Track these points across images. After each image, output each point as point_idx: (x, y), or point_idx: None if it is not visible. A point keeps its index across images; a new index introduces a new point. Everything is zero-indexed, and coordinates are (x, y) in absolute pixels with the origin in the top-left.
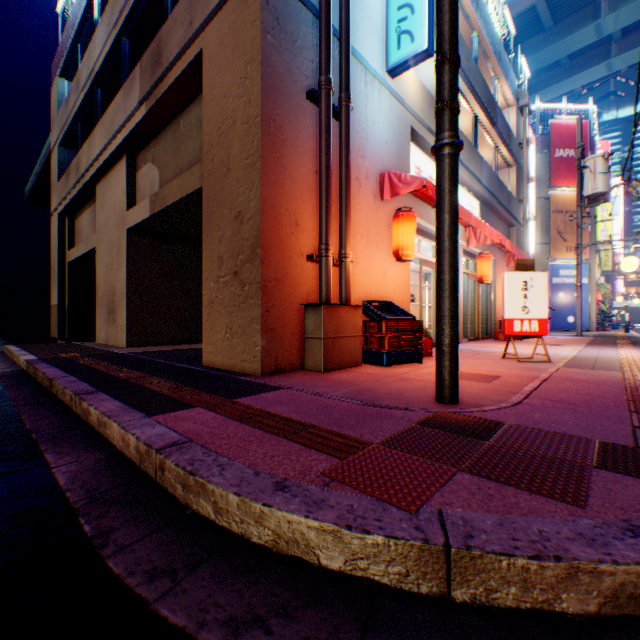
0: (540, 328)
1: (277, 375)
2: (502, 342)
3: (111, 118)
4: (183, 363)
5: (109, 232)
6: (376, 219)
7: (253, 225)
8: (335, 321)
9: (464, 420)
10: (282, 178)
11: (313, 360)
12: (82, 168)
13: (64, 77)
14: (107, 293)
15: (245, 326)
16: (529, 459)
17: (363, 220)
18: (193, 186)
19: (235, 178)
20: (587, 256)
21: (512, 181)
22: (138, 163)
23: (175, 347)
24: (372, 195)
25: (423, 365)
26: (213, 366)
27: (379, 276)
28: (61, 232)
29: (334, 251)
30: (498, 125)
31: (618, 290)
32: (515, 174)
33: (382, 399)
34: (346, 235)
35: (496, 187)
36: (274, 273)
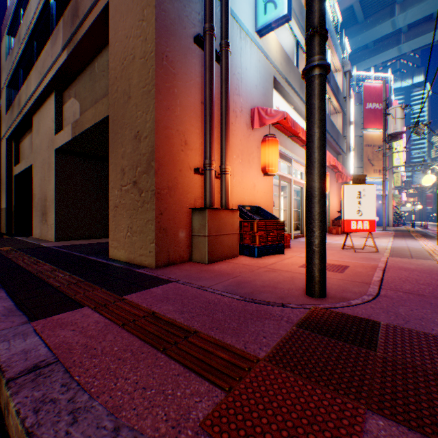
0: (370, 226)
1: (169, 267)
2: (335, 235)
3: (42, 62)
4: (93, 256)
5: (42, 152)
6: (248, 143)
7: (149, 142)
8: (217, 222)
9: (340, 319)
10: (173, 104)
11: (199, 254)
12: (22, 103)
13: (11, 35)
14: (41, 199)
15: (142, 226)
16: (435, 383)
17: (238, 143)
18: (104, 114)
19: (134, 104)
20: (387, 176)
21: (339, 123)
22: (64, 98)
23: (94, 241)
24: (245, 125)
25: (285, 256)
26: (117, 258)
27: (250, 187)
28: (8, 153)
29: (216, 166)
30: (331, 83)
31: (403, 199)
32: (341, 118)
33: (259, 293)
34: (226, 153)
35: (330, 126)
36: (166, 182)
